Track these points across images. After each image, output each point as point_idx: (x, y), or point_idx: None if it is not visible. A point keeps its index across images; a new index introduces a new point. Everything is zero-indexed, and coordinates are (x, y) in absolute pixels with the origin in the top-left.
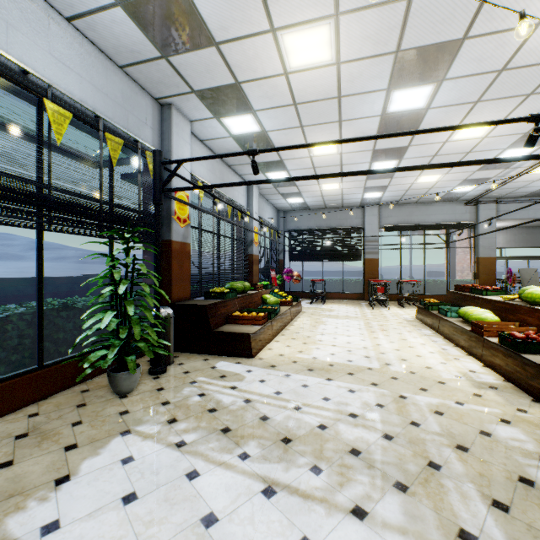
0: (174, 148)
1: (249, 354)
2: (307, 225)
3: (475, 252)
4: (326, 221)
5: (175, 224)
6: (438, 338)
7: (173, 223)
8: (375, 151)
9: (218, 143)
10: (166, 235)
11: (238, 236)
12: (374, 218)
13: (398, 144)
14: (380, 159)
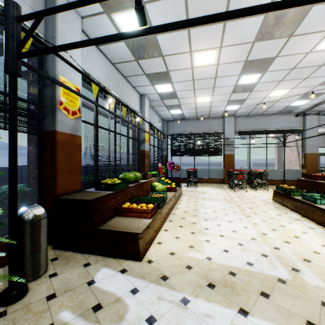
0: (59, 34)
1: (136, 256)
2: (183, 131)
3: (302, 150)
4: (197, 128)
5: (60, 115)
6: (311, 224)
7: (58, 112)
8: (246, 62)
9: (113, 50)
10: (50, 125)
11: (133, 136)
12: (231, 126)
13: (268, 54)
14: (248, 72)
